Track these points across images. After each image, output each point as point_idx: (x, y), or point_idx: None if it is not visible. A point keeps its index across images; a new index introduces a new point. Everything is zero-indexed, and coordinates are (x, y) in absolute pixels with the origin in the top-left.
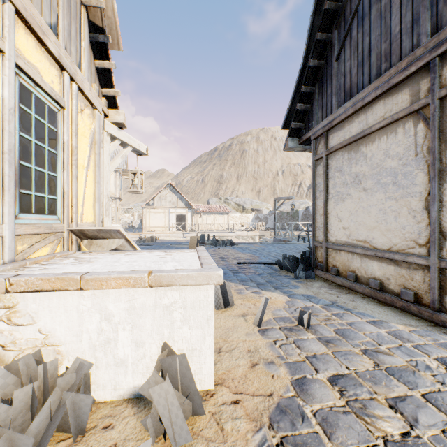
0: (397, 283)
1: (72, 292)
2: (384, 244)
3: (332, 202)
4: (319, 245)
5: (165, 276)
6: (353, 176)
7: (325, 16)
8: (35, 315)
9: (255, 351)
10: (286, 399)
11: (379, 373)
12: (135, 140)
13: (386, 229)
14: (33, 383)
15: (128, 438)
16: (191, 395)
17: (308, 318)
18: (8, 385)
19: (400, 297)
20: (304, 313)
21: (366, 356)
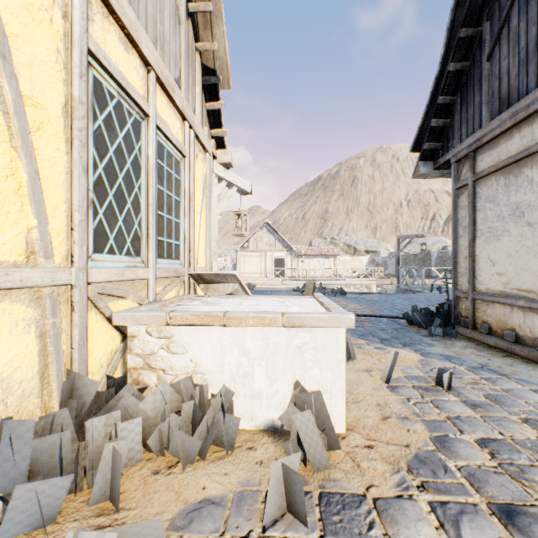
0: None
1: (216, 328)
2: None
3: (482, 240)
4: (463, 295)
5: (297, 317)
6: (512, 207)
7: (472, 6)
8: (187, 346)
9: (385, 406)
10: (425, 451)
11: None
12: (240, 179)
13: None
14: (194, 400)
15: (271, 458)
16: (326, 430)
17: (448, 378)
18: (173, 401)
19: None
20: (444, 373)
21: (527, 425)
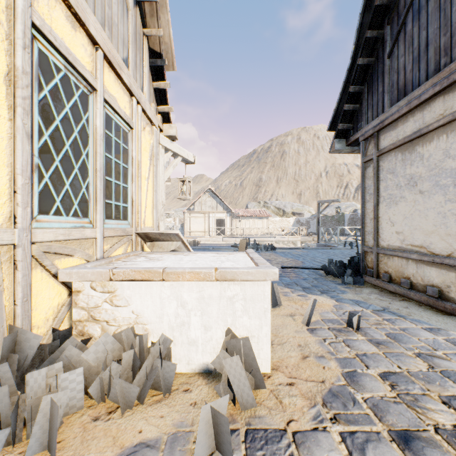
0: None
1: (156, 282)
2: (443, 249)
3: (384, 205)
4: (369, 250)
5: (228, 272)
6: (408, 178)
7: (376, 12)
8: (129, 299)
9: (305, 346)
10: (337, 386)
11: (433, 374)
12: (184, 151)
13: (446, 233)
14: (134, 349)
15: (204, 399)
16: (253, 372)
17: (357, 321)
18: (115, 350)
19: None
20: (354, 316)
21: (419, 359)
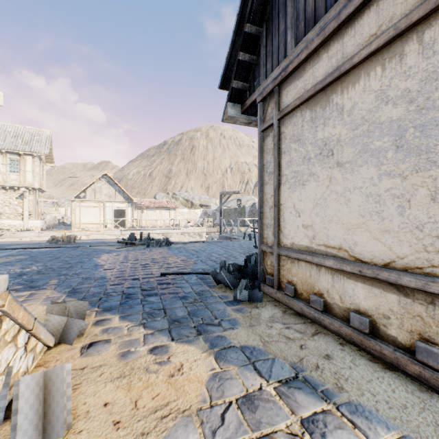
0: (406, 328)
1: None
2: (377, 254)
3: (287, 187)
4: (268, 250)
5: None
6: (320, 144)
7: None
8: None
9: None
10: None
11: None
12: None
13: (382, 229)
14: None
15: None
16: None
17: None
18: None
19: (416, 357)
20: None
21: None
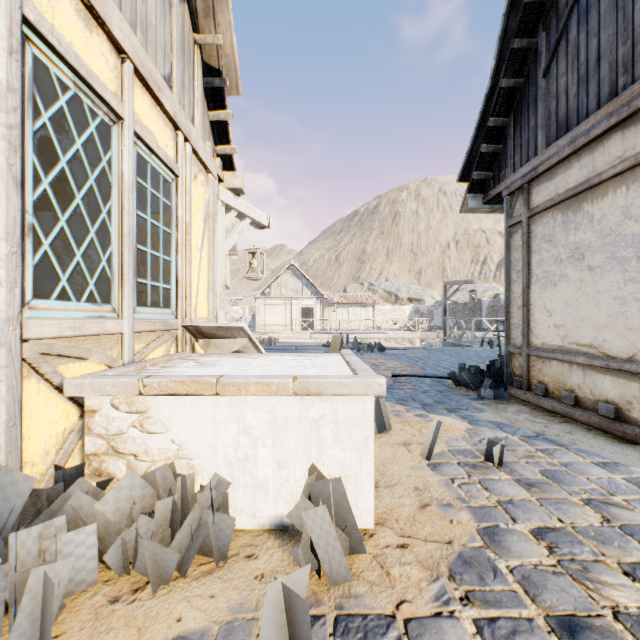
0: None
1: (207, 398)
2: (622, 349)
3: (537, 287)
4: (516, 351)
5: (312, 382)
6: (571, 248)
7: (526, 13)
8: (168, 422)
9: (424, 489)
10: (471, 549)
11: (610, 530)
12: (254, 210)
13: (626, 327)
14: (173, 496)
15: (276, 570)
16: (347, 529)
17: (500, 452)
18: (145, 497)
19: None
20: (494, 445)
21: (589, 508)
